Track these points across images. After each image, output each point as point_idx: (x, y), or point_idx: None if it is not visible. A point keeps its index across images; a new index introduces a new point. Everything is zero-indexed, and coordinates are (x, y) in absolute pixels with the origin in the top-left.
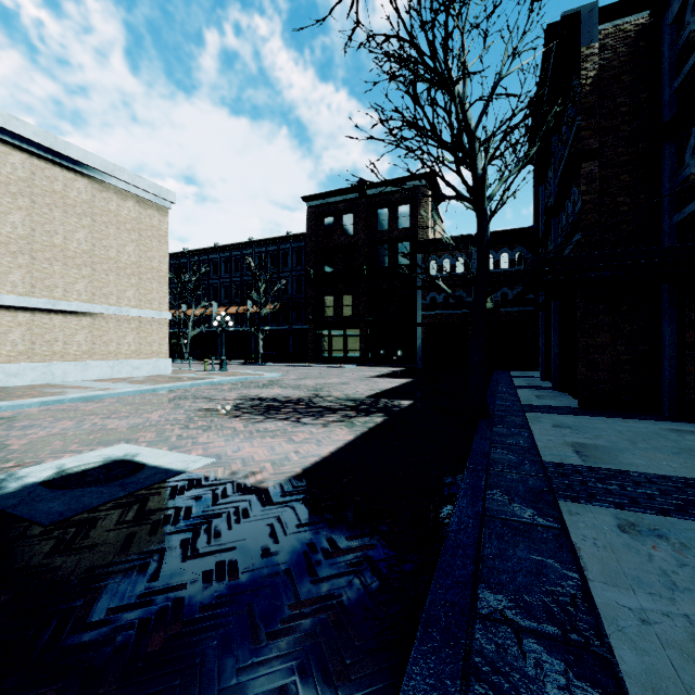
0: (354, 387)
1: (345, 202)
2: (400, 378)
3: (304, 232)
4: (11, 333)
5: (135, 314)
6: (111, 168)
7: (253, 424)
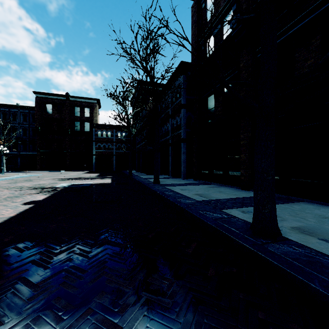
0: (86, 175)
1: (59, 100)
2: (95, 173)
3: (29, 106)
4: None
5: None
6: None
7: (82, 180)
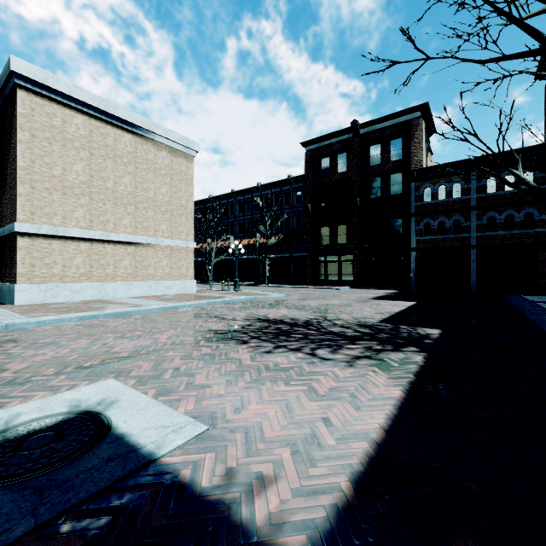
0: (359, 309)
1: (340, 143)
2: (401, 300)
3: (303, 174)
4: (75, 259)
5: (167, 243)
6: (149, 125)
7: (261, 355)
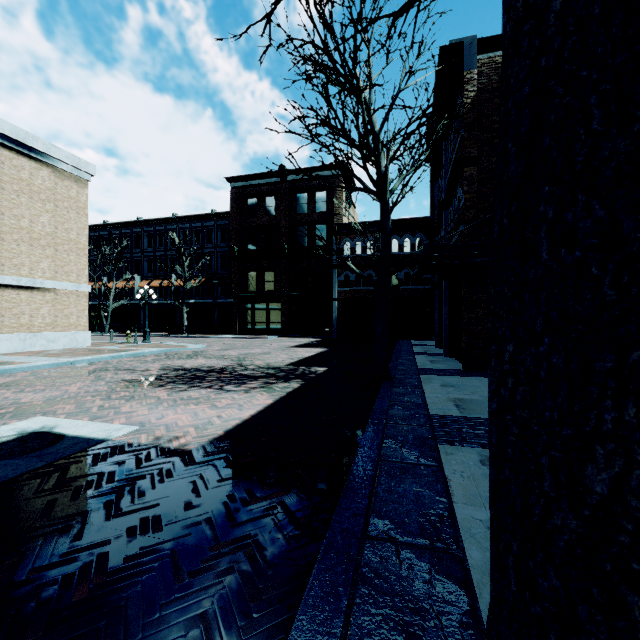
0: (275, 356)
1: (268, 185)
2: (317, 347)
3: (228, 211)
4: None
5: (50, 286)
6: (23, 136)
7: (177, 392)
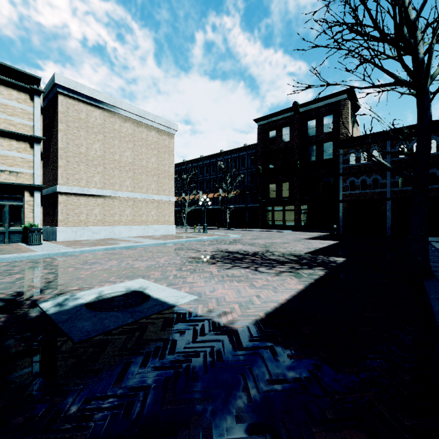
0: (294, 245)
1: (284, 119)
2: (327, 240)
3: (255, 143)
4: (94, 210)
5: (155, 198)
6: (143, 113)
7: (224, 270)
